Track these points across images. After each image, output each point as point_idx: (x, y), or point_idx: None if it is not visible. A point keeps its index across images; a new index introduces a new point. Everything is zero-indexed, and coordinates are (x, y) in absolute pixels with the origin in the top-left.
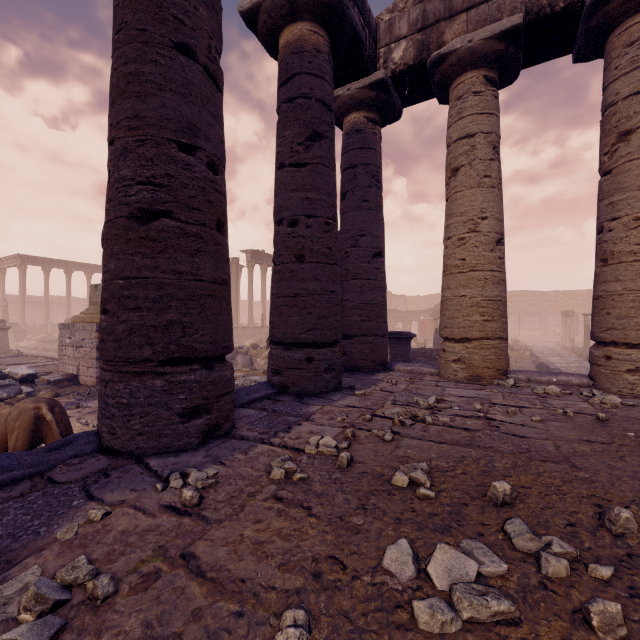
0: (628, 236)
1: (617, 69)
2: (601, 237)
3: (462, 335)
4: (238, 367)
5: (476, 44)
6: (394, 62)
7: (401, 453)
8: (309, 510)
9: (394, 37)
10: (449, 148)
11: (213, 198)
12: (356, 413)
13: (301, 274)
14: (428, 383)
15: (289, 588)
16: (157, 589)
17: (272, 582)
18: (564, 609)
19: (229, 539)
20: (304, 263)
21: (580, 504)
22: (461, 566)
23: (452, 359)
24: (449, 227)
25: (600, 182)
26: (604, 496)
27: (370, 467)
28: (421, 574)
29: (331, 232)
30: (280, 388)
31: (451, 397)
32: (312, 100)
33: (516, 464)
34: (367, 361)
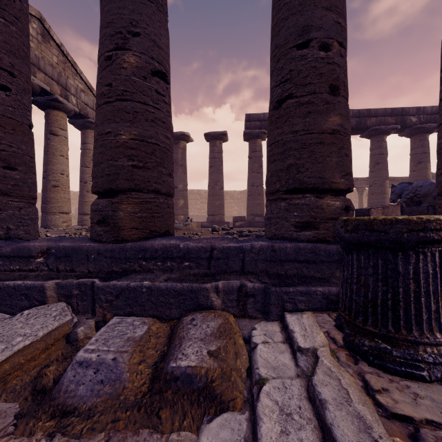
0: None
1: None
2: None
3: None
4: None
5: None
6: None
7: None
8: None
9: None
10: None
11: None
12: None
13: None
14: None
15: None
16: None
17: None
18: None
19: None
20: None
21: None
22: None
23: None
24: None
25: None
26: None
27: None
28: None
29: None
30: None
31: None
32: None
33: None
34: None
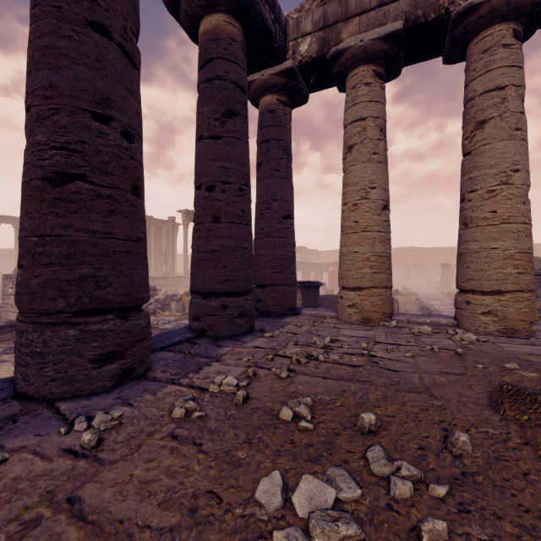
0: (483, 205)
1: (475, 71)
2: (463, 205)
3: (355, 285)
4: (172, 312)
5: (366, 43)
6: (301, 54)
7: (292, 389)
8: (200, 447)
9: (301, 33)
10: (345, 129)
11: (128, 164)
12: (261, 353)
13: (217, 233)
14: (327, 325)
15: (164, 526)
16: (33, 537)
17: (149, 521)
18: (403, 528)
19: (118, 480)
20: (220, 223)
21: (431, 429)
22: (321, 494)
23: (348, 305)
24: (345, 194)
25: (462, 161)
26: (451, 421)
27: (263, 403)
28: (287, 503)
29: (244, 197)
30: (199, 332)
31: (344, 337)
32: (227, 82)
33: (386, 395)
34: (278, 307)
